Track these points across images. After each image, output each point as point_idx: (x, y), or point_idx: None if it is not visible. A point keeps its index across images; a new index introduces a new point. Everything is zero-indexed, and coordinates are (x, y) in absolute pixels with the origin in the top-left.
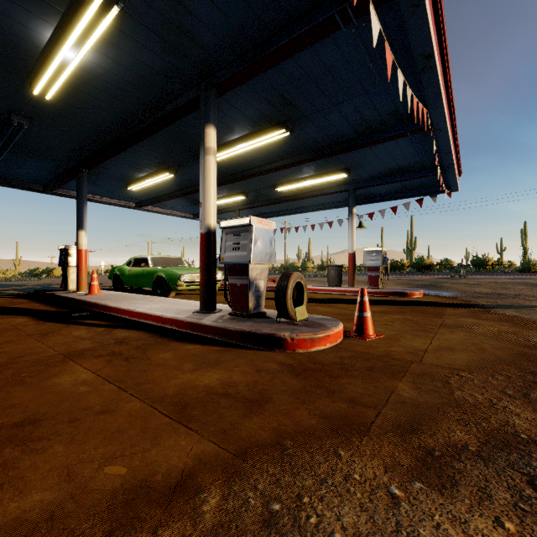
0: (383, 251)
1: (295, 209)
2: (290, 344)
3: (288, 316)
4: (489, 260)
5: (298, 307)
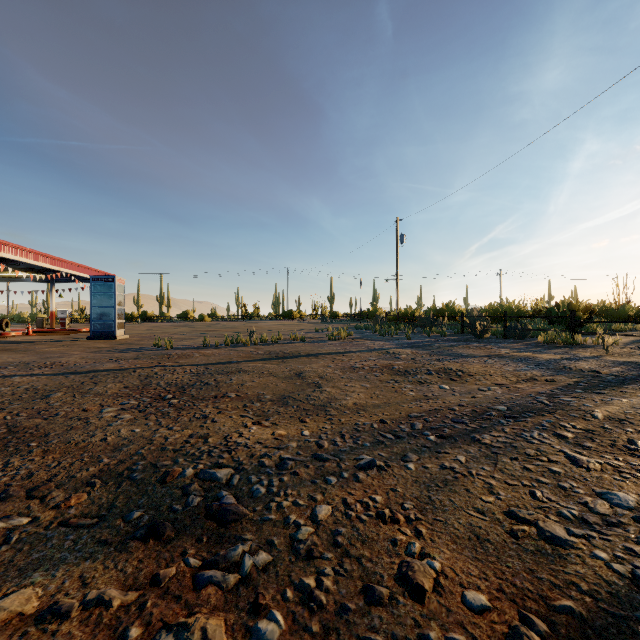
0: (69, 310)
1: (15, 279)
2: (4, 334)
3: (4, 330)
4: (189, 314)
5: (7, 328)
